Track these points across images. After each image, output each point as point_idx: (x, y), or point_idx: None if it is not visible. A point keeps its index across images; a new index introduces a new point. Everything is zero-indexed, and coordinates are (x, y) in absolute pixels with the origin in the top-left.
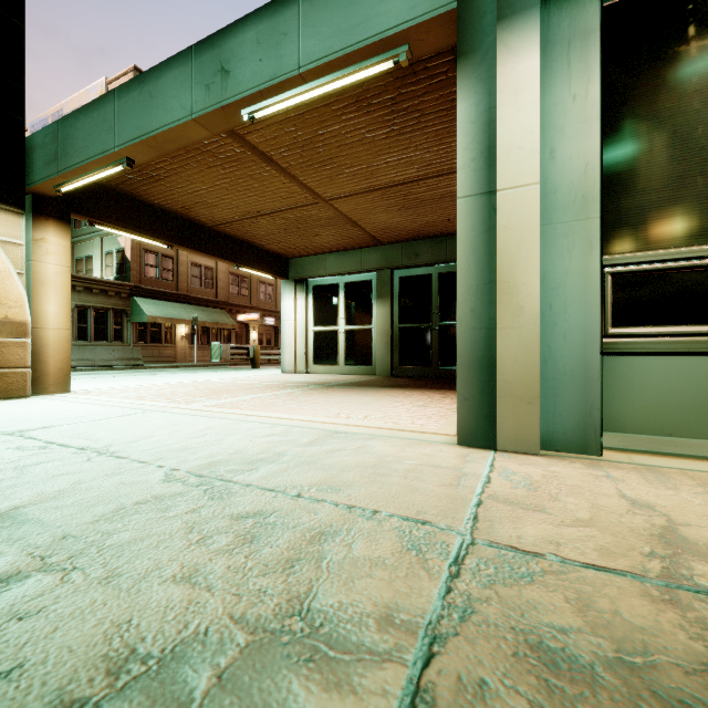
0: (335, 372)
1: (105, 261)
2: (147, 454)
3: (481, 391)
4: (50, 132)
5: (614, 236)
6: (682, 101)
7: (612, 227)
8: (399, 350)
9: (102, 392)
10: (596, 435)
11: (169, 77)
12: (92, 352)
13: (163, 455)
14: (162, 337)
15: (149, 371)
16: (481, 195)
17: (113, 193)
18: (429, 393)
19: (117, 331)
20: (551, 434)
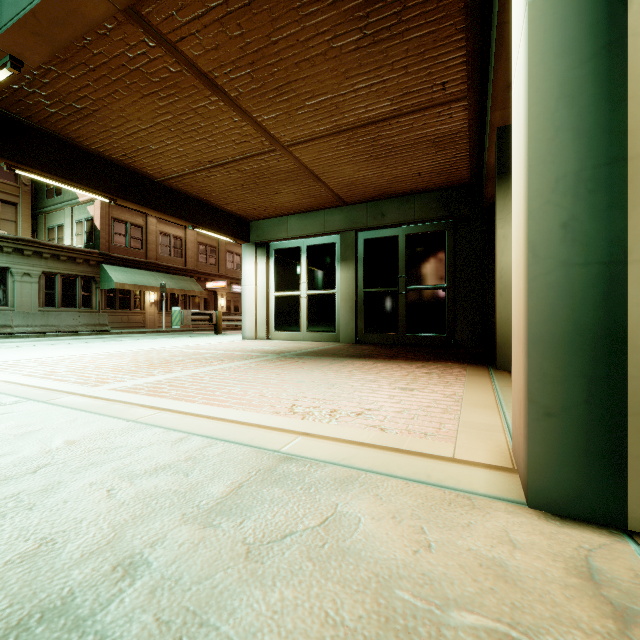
0: (297, 338)
1: (75, 230)
2: None
3: (588, 398)
4: None
5: None
6: None
7: None
8: (364, 315)
9: (14, 365)
10: None
11: None
12: (57, 318)
13: None
14: (131, 304)
15: (113, 336)
16: None
17: (38, 133)
18: (406, 366)
19: (86, 297)
20: None
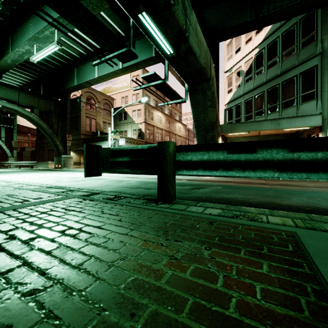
0: None
1: (133, 132)
2: None
3: None
4: (228, 125)
5: None
6: None
7: None
8: None
9: None
10: None
11: (265, 122)
12: None
13: None
14: None
15: None
16: None
17: None
18: None
19: None
20: None
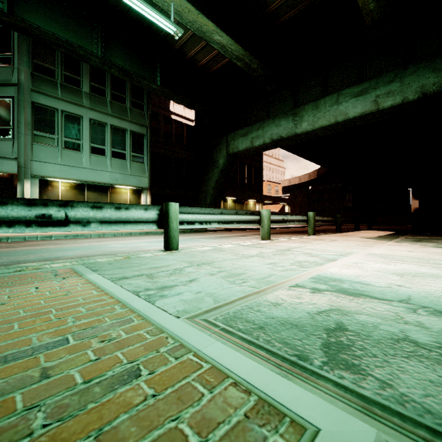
0: None
1: None
2: None
3: None
4: None
5: None
6: (48, 193)
7: None
8: None
9: None
10: None
11: None
12: None
13: None
14: None
15: None
16: None
17: None
18: None
19: None
20: None
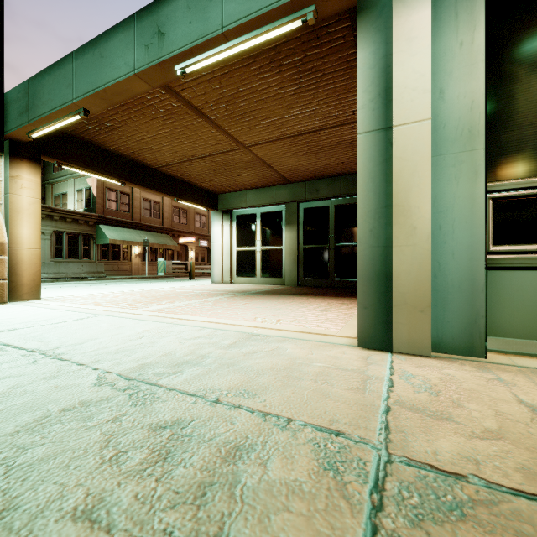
0: (253, 282)
1: (77, 197)
2: (87, 356)
3: (379, 300)
4: (22, 89)
5: (495, 165)
6: None
7: (493, 158)
8: (304, 265)
9: (66, 299)
10: (481, 339)
11: (116, 40)
12: (65, 267)
13: (101, 357)
14: (120, 256)
15: (110, 281)
16: (379, 130)
17: (76, 140)
18: (328, 299)
19: (86, 251)
20: (440, 338)
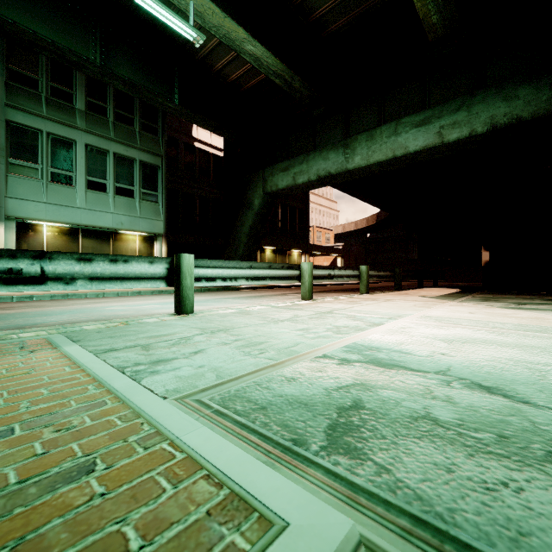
0: None
1: None
2: None
3: None
4: None
5: None
6: (29, 240)
7: None
8: None
9: None
10: None
11: None
12: None
13: None
14: None
15: None
16: None
17: None
18: None
19: None
20: None
